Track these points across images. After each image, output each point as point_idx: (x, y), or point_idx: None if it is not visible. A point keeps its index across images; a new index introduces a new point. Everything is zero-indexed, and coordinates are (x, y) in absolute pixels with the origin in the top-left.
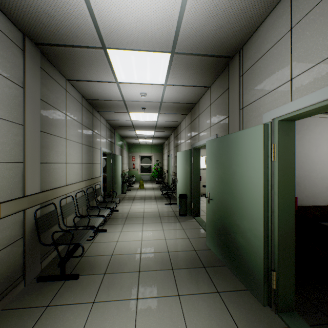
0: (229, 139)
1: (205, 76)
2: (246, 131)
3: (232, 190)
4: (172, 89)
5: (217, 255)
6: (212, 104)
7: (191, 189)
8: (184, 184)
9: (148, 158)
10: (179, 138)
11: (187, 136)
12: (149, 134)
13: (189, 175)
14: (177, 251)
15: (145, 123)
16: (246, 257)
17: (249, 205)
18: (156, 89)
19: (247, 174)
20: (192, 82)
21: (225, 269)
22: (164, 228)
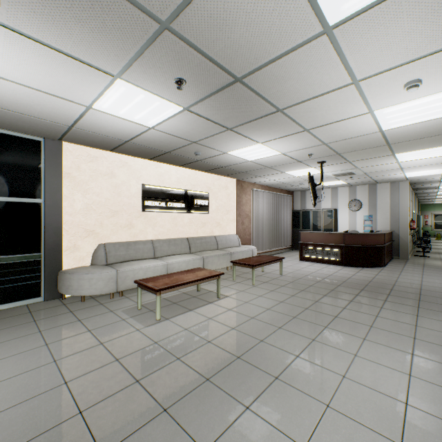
0: None
1: None
2: None
3: None
4: None
5: None
6: None
7: None
8: None
9: None
10: None
11: None
12: None
13: None
14: None
15: None
16: None
17: None
18: None
19: None
20: None
21: None
22: None
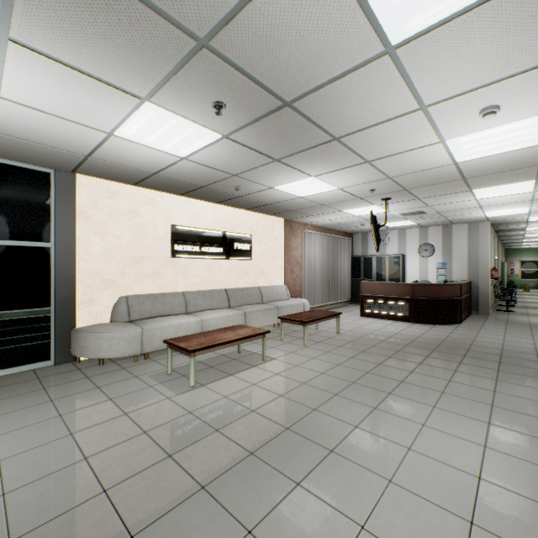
0: None
1: None
2: None
3: None
4: None
5: None
6: None
7: None
8: None
9: (532, 263)
10: None
11: None
12: (537, 243)
13: None
14: None
15: (534, 241)
16: None
17: None
18: None
19: None
20: None
21: None
22: None
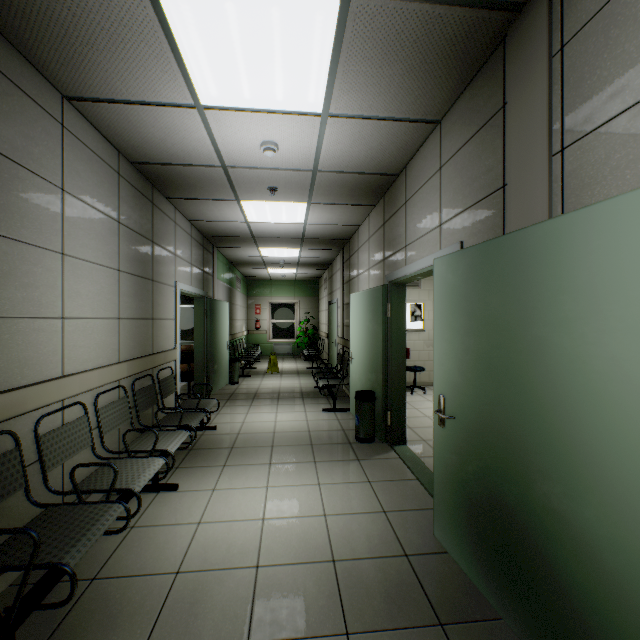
0: (520, 245)
1: (433, 85)
2: (598, 210)
3: (533, 402)
4: (342, 131)
5: (472, 580)
6: (446, 166)
7: (386, 379)
8: (368, 368)
9: (289, 308)
10: (355, 262)
11: (374, 256)
12: (290, 255)
13: (381, 347)
14: (356, 558)
15: (280, 228)
16: (598, 632)
17: (612, 459)
18: (302, 131)
19: (601, 354)
20: (396, 105)
21: (504, 633)
22: (322, 478)
